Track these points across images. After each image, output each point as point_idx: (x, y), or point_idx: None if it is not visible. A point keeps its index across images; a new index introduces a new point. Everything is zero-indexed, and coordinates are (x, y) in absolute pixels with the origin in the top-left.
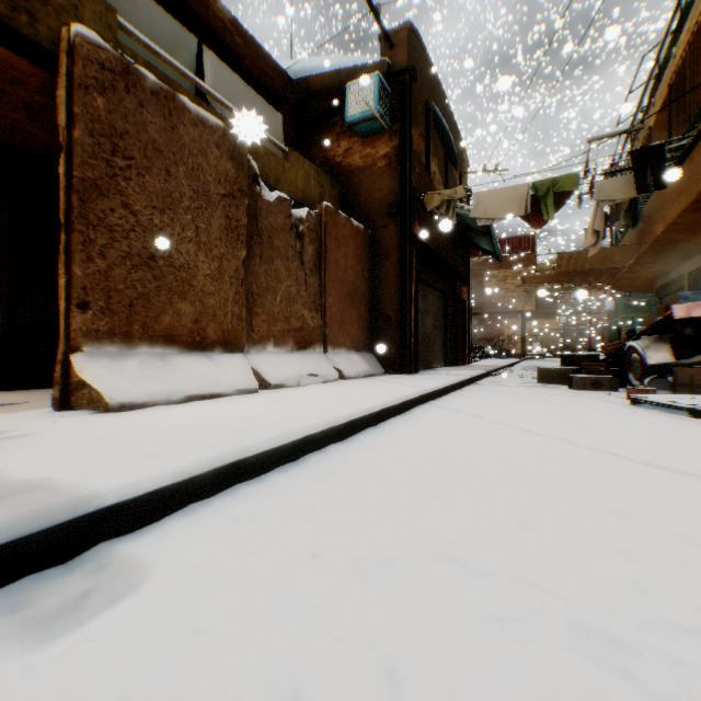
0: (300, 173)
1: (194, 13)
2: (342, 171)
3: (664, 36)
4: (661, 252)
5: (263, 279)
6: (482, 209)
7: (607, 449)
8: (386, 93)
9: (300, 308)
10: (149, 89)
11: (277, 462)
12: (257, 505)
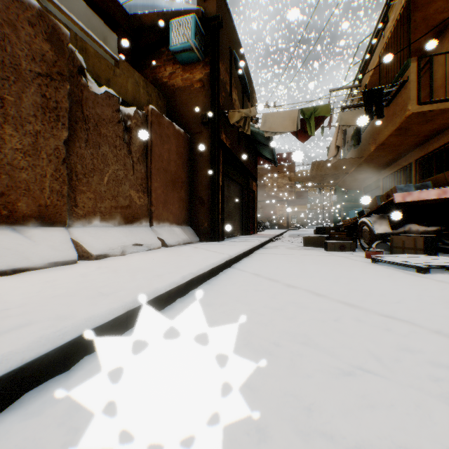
0: (130, 81)
1: None
2: (167, 89)
3: (376, 26)
4: (370, 164)
5: (89, 161)
6: (268, 125)
7: (394, 314)
8: (200, 32)
9: (128, 189)
10: None
11: (23, 388)
12: None
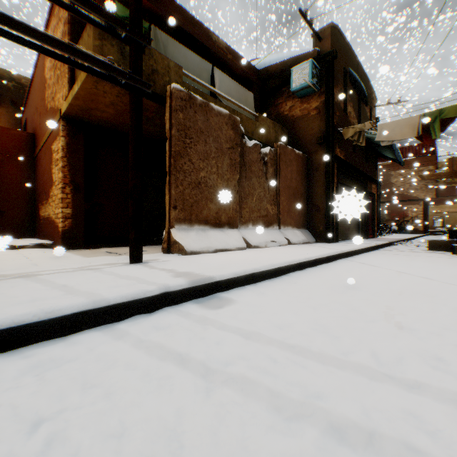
0: (264, 127)
1: (209, 49)
2: (288, 120)
3: None
4: None
5: (246, 189)
6: (384, 135)
7: (453, 283)
8: (316, 70)
9: (265, 204)
10: (198, 104)
11: (267, 277)
12: (264, 289)
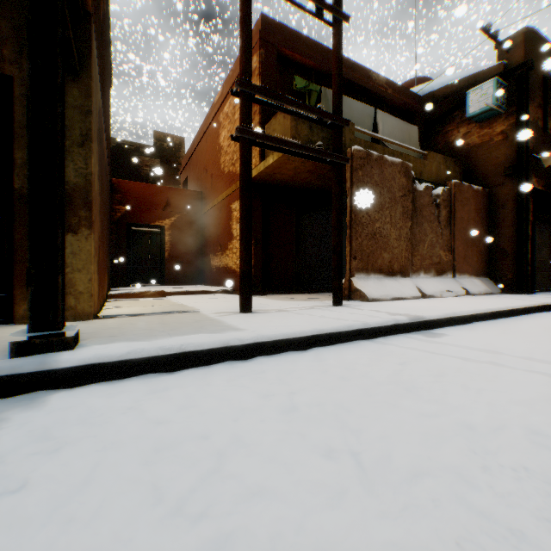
0: (434, 164)
1: (369, 91)
2: (460, 149)
3: None
4: None
5: (417, 236)
6: None
7: None
8: (501, 88)
9: (437, 250)
10: (374, 158)
11: (463, 322)
12: (467, 330)
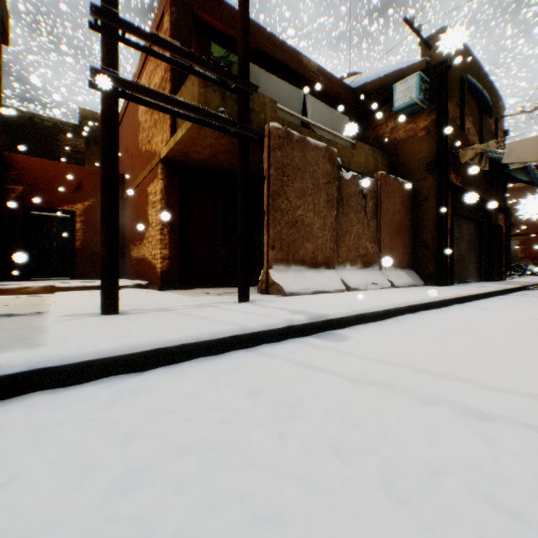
0: (362, 154)
1: (299, 74)
2: (389, 143)
3: None
4: None
5: (344, 226)
6: (513, 156)
7: None
8: (425, 84)
9: (364, 241)
10: (295, 139)
11: (376, 318)
12: (376, 329)
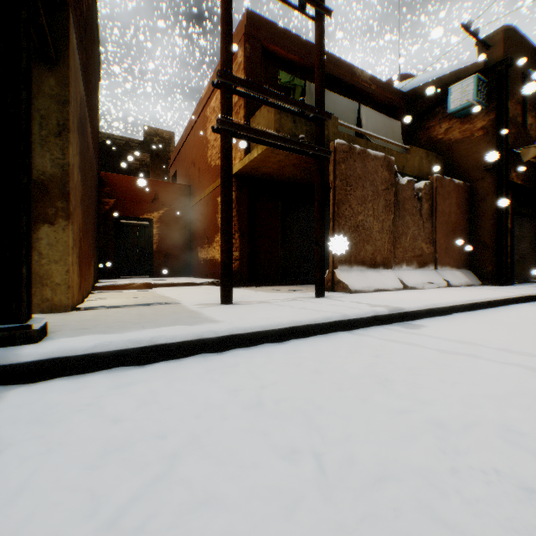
0: (416, 158)
1: (353, 86)
2: (442, 144)
3: None
4: None
5: (400, 229)
6: None
7: None
8: (482, 84)
9: (420, 242)
10: (357, 152)
11: (443, 313)
12: (446, 321)
